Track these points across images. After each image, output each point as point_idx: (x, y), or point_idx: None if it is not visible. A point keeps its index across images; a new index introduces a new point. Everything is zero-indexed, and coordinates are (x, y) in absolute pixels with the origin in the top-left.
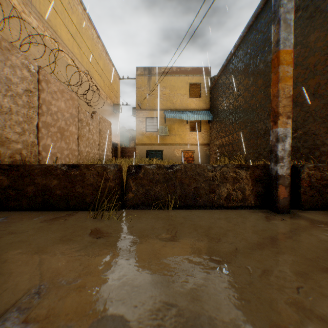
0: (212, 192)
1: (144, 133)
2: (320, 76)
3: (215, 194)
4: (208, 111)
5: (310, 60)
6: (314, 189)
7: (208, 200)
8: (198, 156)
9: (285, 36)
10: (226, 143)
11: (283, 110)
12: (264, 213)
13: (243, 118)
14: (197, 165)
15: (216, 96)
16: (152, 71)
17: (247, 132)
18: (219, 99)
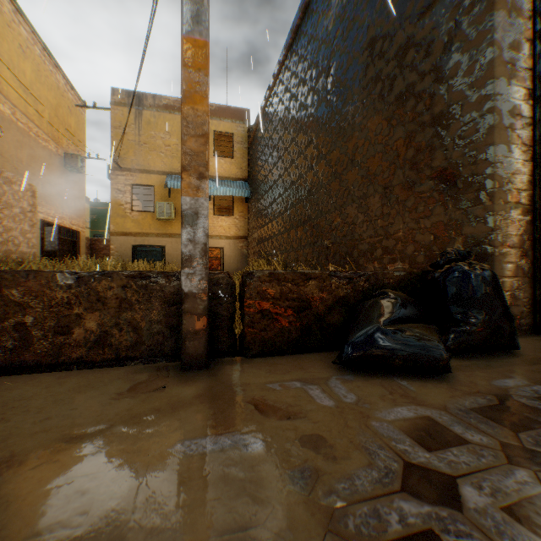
0: (64, 332)
1: (129, 213)
2: (359, 132)
3: (70, 337)
4: (246, 182)
5: (350, 107)
6: (272, 316)
7: (49, 352)
8: (228, 256)
9: (192, 10)
10: (265, 237)
11: (190, 161)
12: (155, 373)
13: (283, 195)
14: (33, 273)
15: (255, 158)
16: (145, 101)
17: (287, 219)
18: (258, 163)
